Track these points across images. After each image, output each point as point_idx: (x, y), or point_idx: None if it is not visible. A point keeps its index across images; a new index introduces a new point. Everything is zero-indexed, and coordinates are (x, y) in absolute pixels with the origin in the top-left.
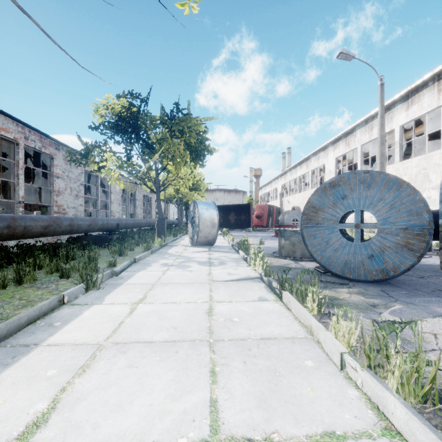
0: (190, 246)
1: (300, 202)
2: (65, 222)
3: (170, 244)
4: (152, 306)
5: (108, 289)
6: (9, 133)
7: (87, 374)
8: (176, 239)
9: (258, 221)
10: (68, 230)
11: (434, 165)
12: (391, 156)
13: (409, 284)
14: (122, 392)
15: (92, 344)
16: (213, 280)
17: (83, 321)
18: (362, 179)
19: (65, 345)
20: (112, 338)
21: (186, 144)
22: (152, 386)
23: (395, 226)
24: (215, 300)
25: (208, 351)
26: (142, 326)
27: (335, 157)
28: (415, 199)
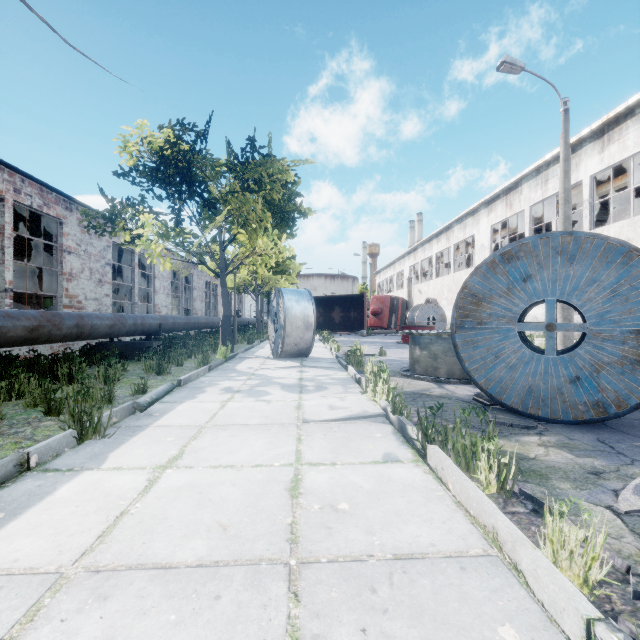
0: (272, 359)
1: (438, 291)
2: (68, 321)
3: (241, 356)
4: (189, 474)
5: (121, 436)
6: None
7: None
8: (252, 348)
9: (375, 320)
10: (73, 333)
11: None
12: (573, 224)
13: None
14: None
15: (43, 574)
16: (304, 420)
17: (49, 510)
18: (559, 246)
19: None
20: (92, 556)
21: (266, 202)
22: None
23: (619, 327)
24: (306, 461)
25: (284, 593)
26: (160, 523)
27: (491, 224)
28: None
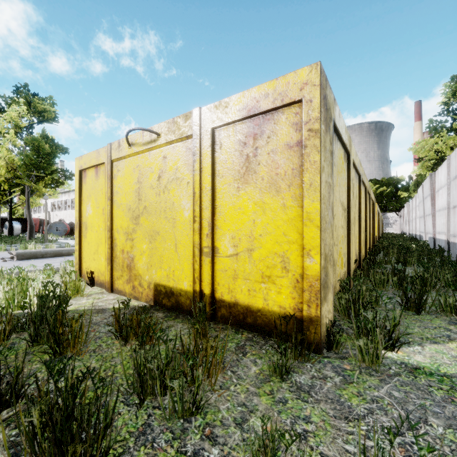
0: None
1: (65, 216)
2: None
3: None
4: None
5: None
6: None
7: None
8: None
9: None
10: None
11: None
12: None
13: None
14: None
15: None
16: None
17: None
18: (59, 222)
19: None
20: None
21: None
22: None
23: (63, 229)
24: None
25: None
26: None
27: None
28: (66, 226)
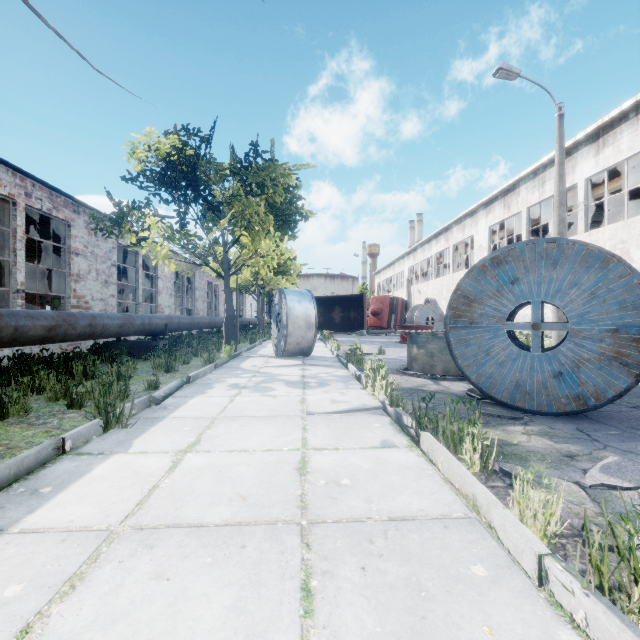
0: (275, 358)
1: (437, 291)
2: (82, 321)
3: (244, 355)
4: (208, 456)
5: (141, 426)
6: (1, 187)
7: (77, 595)
8: (254, 347)
9: (375, 320)
10: (87, 333)
11: (637, 236)
12: (571, 225)
13: (620, 419)
14: (135, 636)
15: (97, 531)
16: (309, 412)
17: (90, 485)
18: (543, 252)
19: (50, 532)
20: (134, 518)
21: (268, 205)
22: (192, 622)
23: (598, 326)
24: (312, 447)
25: (298, 544)
26: (188, 494)
27: (489, 225)
28: (631, 284)
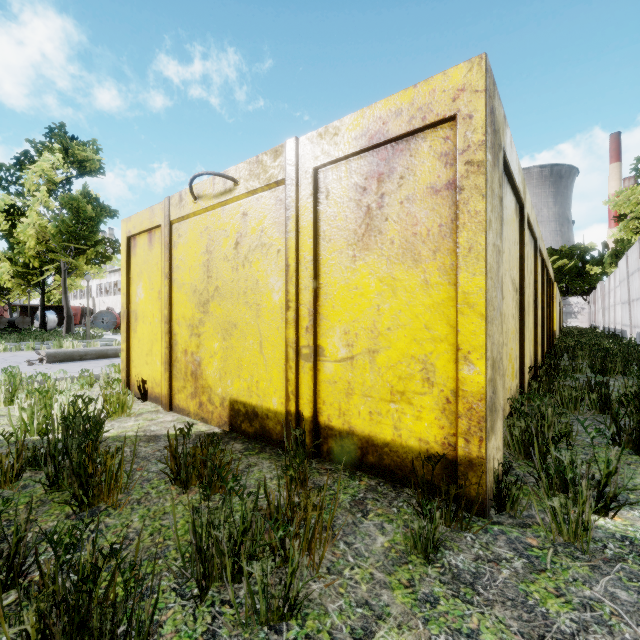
0: None
1: (115, 303)
2: None
3: None
4: None
5: None
6: None
7: None
8: None
9: None
10: None
11: None
12: None
13: None
14: None
15: None
16: None
17: None
18: (106, 312)
19: None
20: None
21: None
22: None
23: (112, 321)
24: None
25: None
26: None
27: None
28: (115, 316)
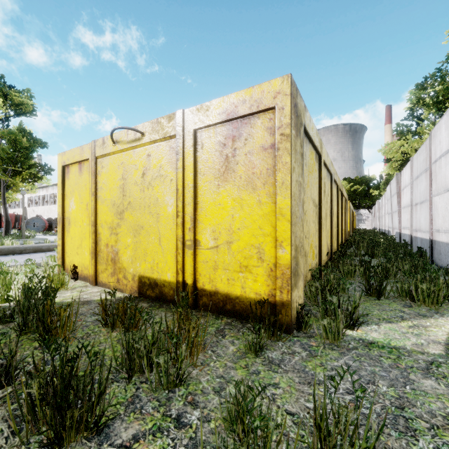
0: None
1: (43, 212)
2: None
3: None
4: None
5: None
6: None
7: None
8: None
9: None
10: None
11: None
12: None
13: None
14: None
15: None
16: None
17: None
18: (37, 218)
19: None
20: None
21: None
22: None
23: (41, 225)
24: None
25: None
26: None
27: None
28: (44, 221)
